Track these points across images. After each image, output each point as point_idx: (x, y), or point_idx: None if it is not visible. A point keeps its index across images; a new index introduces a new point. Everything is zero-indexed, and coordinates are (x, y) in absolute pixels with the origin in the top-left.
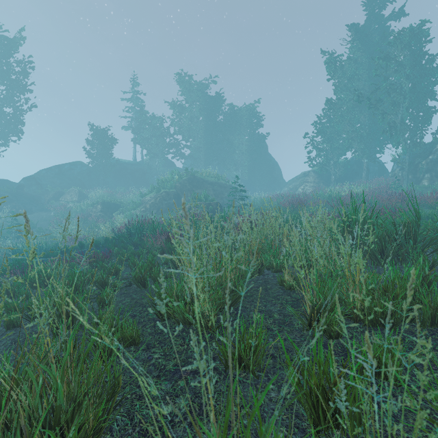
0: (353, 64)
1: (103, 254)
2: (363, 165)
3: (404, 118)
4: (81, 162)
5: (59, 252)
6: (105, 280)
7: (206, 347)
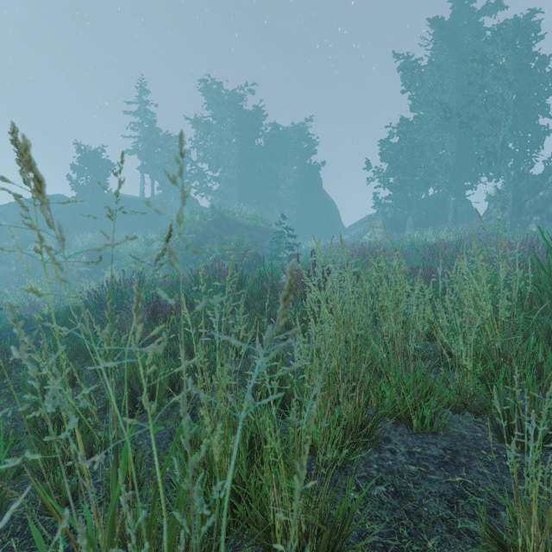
0: (436, 70)
1: None
2: (450, 205)
3: (507, 141)
4: (63, 196)
5: None
6: None
7: None
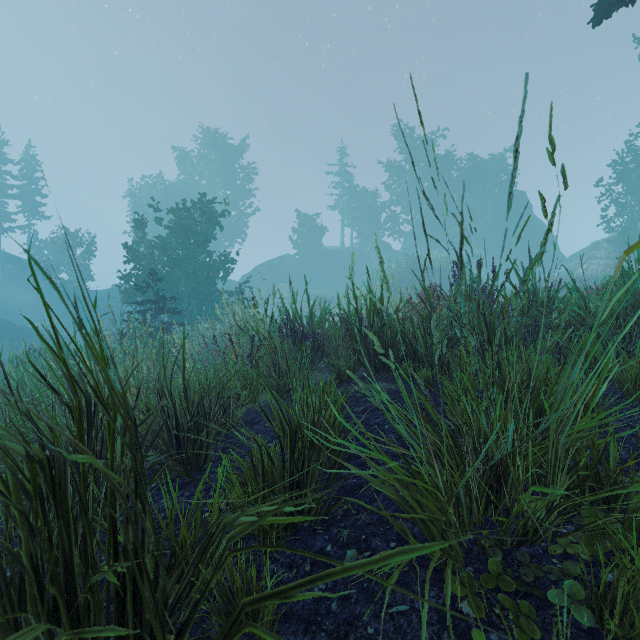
0: None
1: None
2: None
3: None
4: (290, 255)
5: None
6: None
7: None
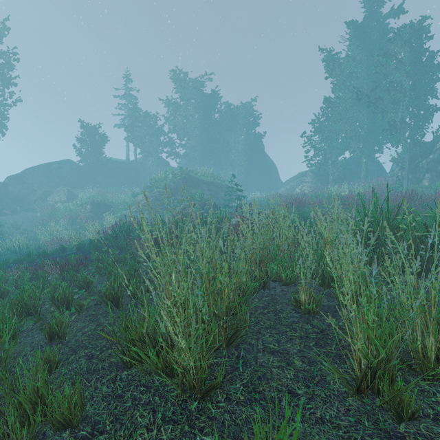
0: (352, 62)
1: (76, 262)
2: (362, 165)
3: (405, 117)
4: (71, 160)
5: (37, 256)
6: (67, 297)
7: (189, 436)
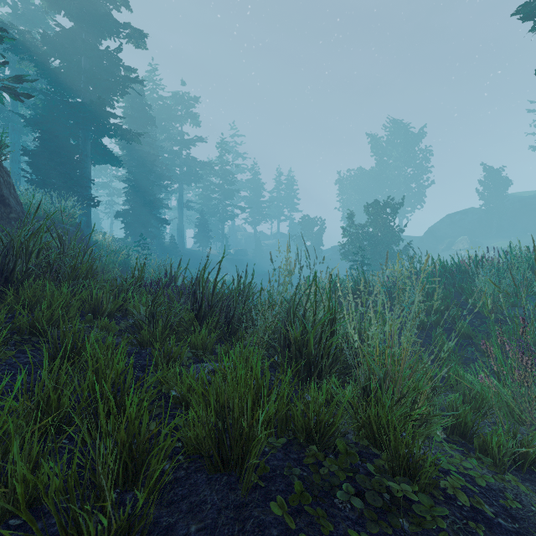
0: None
1: None
2: None
3: None
4: (472, 209)
5: None
6: None
7: None
